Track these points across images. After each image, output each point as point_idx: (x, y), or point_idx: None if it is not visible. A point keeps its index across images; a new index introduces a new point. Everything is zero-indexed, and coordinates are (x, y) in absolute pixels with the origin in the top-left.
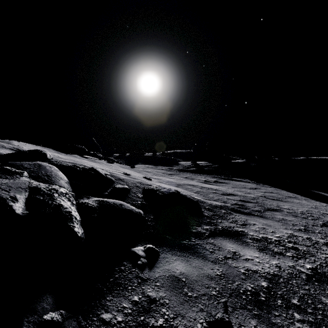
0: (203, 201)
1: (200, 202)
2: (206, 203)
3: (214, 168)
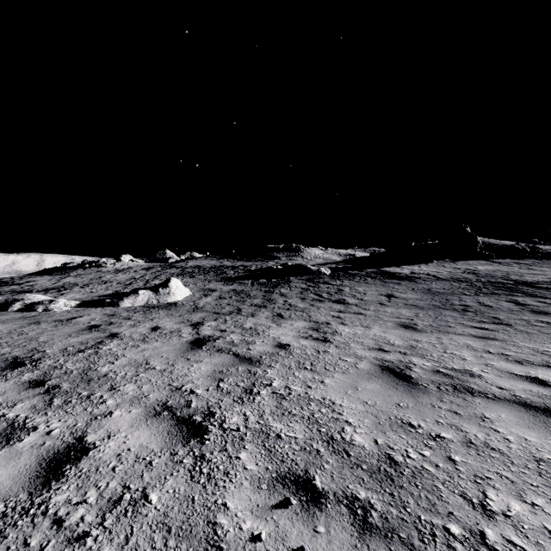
0: None
1: None
2: None
3: None
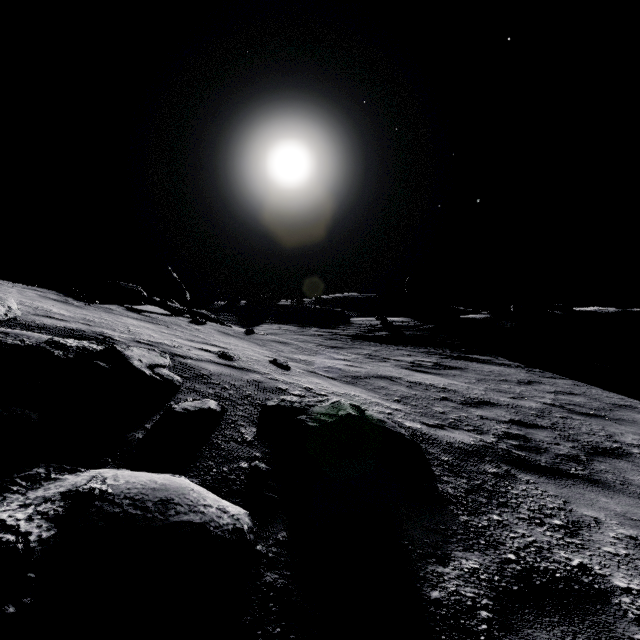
0: (429, 434)
1: (423, 441)
2: (439, 441)
3: (427, 333)
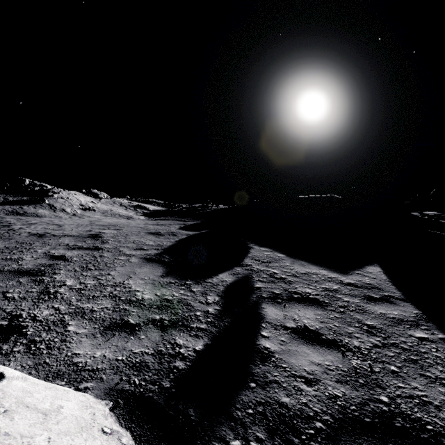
0: None
1: None
2: None
3: (444, 217)
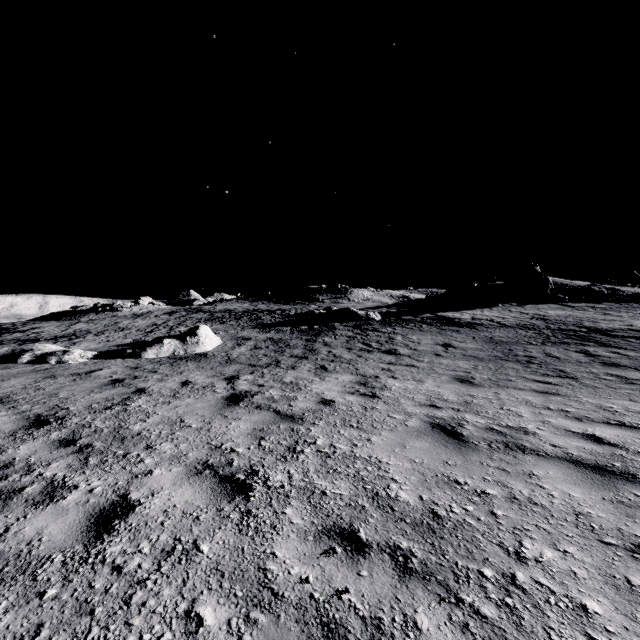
0: None
1: None
2: None
3: None
